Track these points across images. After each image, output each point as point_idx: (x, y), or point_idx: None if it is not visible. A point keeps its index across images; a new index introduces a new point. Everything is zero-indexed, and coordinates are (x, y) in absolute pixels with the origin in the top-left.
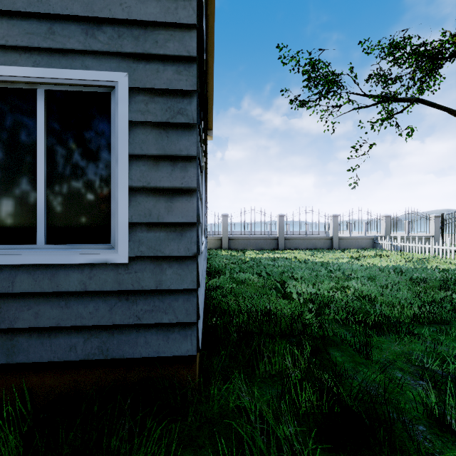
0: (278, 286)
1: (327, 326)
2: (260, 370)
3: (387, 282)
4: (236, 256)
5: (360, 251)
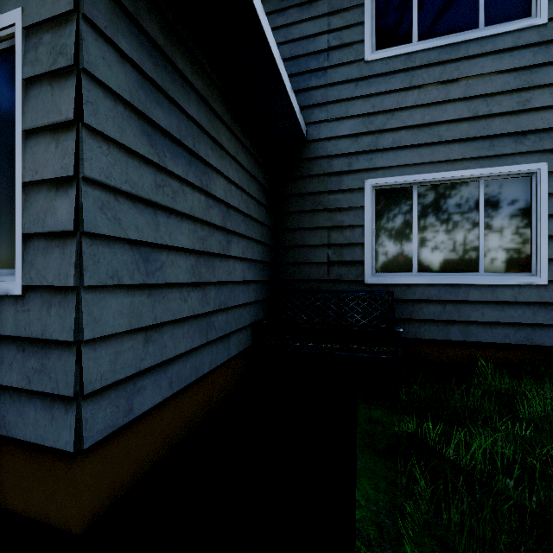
0: None
1: None
2: None
3: None
4: None
5: None
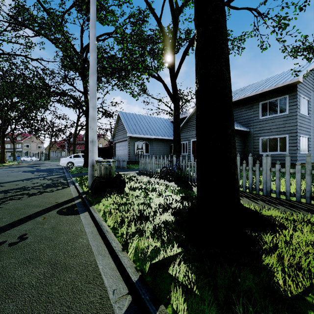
0: None
1: None
2: None
3: None
4: None
5: None
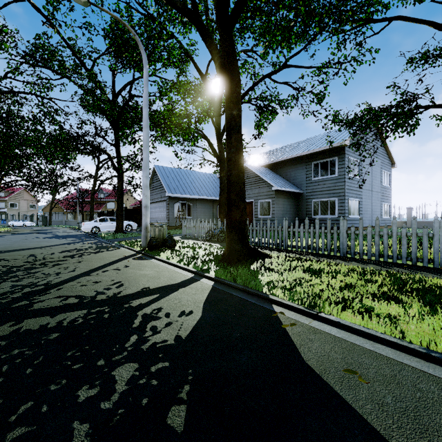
0: None
1: None
2: None
3: None
4: None
5: None
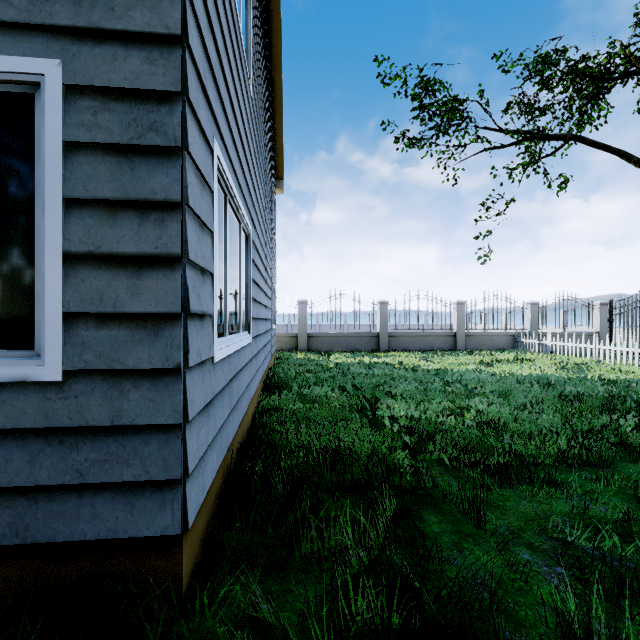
0: (367, 406)
1: (424, 472)
2: (302, 551)
3: (526, 400)
4: (317, 360)
5: (494, 353)
